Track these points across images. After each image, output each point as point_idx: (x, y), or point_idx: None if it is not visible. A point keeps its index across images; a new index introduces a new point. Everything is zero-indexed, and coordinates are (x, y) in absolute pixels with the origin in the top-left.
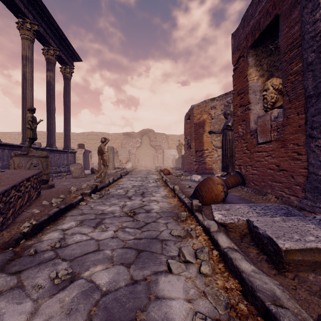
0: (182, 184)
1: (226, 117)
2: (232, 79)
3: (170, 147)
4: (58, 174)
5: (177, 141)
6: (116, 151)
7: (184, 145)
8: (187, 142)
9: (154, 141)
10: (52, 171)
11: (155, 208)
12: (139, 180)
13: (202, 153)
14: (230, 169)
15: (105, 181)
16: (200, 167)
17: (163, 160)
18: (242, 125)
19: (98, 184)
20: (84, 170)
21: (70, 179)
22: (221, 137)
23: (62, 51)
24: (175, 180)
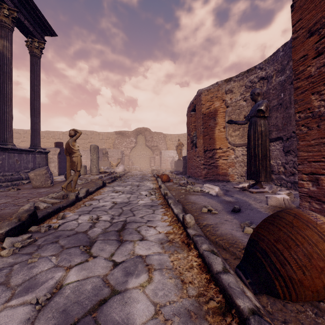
0: (193, 202)
1: (255, 99)
2: (292, 12)
3: (168, 147)
4: (12, 183)
5: (176, 141)
6: (106, 151)
7: (187, 144)
8: (191, 139)
9: (150, 141)
10: (3, 179)
11: (138, 320)
12: (127, 191)
13: (214, 153)
14: (262, 176)
15: (69, 197)
16: (211, 172)
17: (160, 162)
18: (324, 91)
19: (55, 203)
20: (59, 176)
21: (22, 191)
22: (241, 131)
23: (24, 16)
24: (179, 192)
